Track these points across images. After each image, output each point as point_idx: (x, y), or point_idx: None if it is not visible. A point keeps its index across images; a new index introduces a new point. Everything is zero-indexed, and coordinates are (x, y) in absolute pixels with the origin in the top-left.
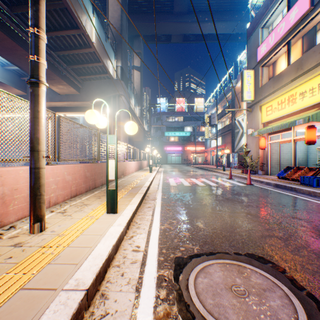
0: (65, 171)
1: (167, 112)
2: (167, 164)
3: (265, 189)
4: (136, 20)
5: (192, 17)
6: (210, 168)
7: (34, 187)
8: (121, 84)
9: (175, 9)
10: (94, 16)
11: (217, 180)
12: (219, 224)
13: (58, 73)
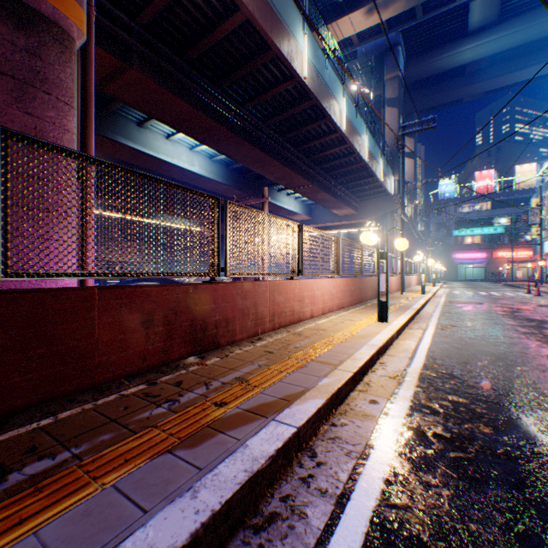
0: (395, 279)
1: (456, 198)
2: (456, 280)
3: (543, 297)
4: (408, 100)
5: (497, 70)
6: (525, 285)
7: (402, 282)
8: (398, 199)
9: (467, 71)
10: (382, 159)
11: (508, 293)
12: (472, 300)
13: (347, 204)
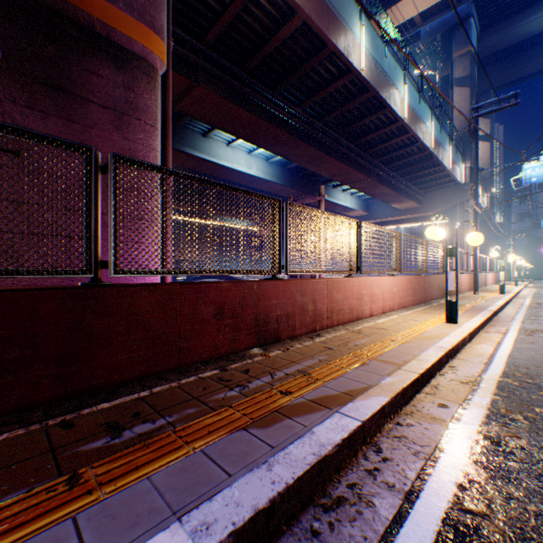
0: (466, 277)
1: None
2: None
3: None
4: (482, 76)
5: None
6: None
7: (475, 280)
8: (469, 188)
9: None
10: (449, 145)
11: None
12: None
13: (408, 197)
